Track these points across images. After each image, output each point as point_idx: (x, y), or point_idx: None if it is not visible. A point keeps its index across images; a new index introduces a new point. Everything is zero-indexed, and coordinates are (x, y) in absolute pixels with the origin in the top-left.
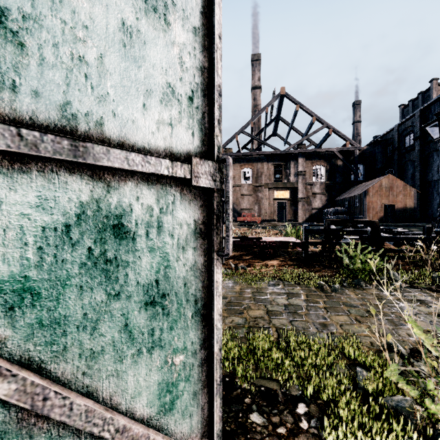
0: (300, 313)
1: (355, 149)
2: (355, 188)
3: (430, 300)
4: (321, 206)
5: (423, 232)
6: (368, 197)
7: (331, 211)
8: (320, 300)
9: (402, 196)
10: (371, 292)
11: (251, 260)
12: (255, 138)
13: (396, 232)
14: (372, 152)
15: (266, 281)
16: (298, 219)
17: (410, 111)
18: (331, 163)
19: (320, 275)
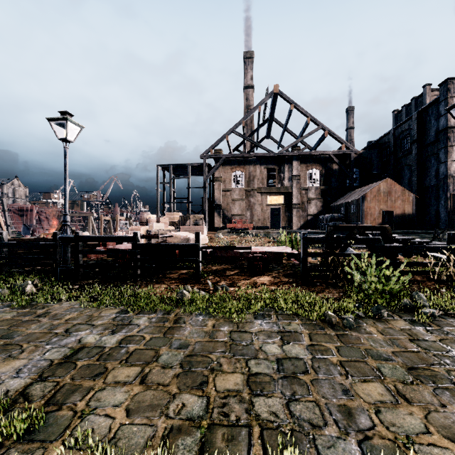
0: (303, 378)
1: (351, 152)
2: (351, 193)
3: None
4: (316, 212)
5: (448, 240)
6: (366, 202)
7: (326, 217)
8: (330, 345)
9: (400, 201)
10: (399, 327)
11: (237, 277)
12: (247, 139)
13: (400, 239)
14: (368, 156)
15: (252, 311)
16: (293, 226)
17: (404, 117)
18: (327, 167)
19: (324, 297)
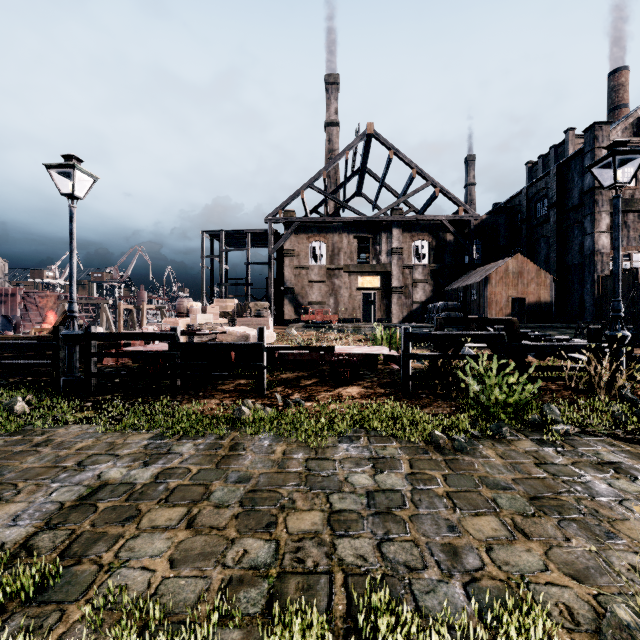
0: (400, 514)
1: (471, 218)
2: (471, 274)
3: (627, 461)
4: (424, 300)
5: (589, 337)
6: (490, 287)
7: (438, 306)
8: (436, 473)
9: (535, 285)
10: (524, 448)
11: (315, 388)
12: (330, 196)
13: (533, 336)
14: (494, 223)
15: (335, 432)
16: (392, 318)
17: (540, 171)
18: (438, 237)
19: (431, 413)
